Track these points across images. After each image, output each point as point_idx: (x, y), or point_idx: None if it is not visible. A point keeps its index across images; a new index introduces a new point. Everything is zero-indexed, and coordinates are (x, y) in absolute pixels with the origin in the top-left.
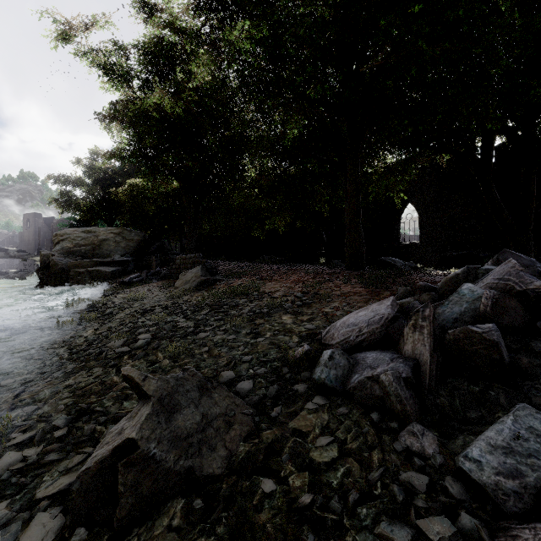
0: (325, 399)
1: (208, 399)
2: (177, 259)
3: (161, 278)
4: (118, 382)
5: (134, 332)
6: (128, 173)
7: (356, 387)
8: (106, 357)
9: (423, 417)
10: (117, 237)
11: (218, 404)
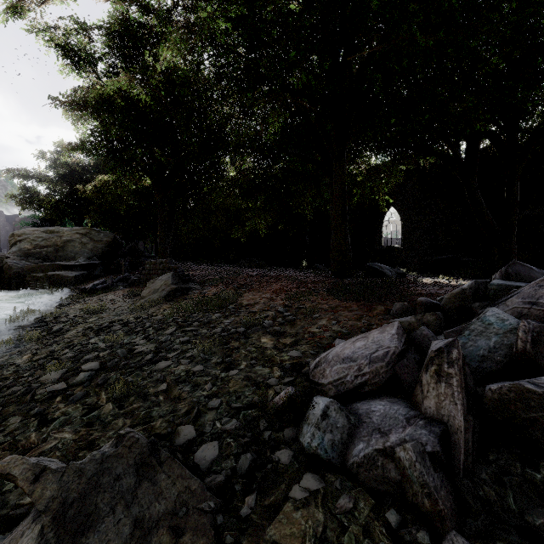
0: (318, 479)
1: (149, 486)
2: (146, 263)
3: (129, 285)
4: (36, 443)
5: (80, 359)
6: (99, 169)
7: (361, 464)
8: (34, 398)
9: (462, 518)
10: (83, 238)
11: (164, 494)
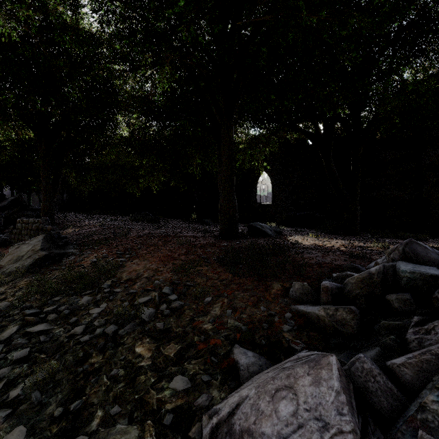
0: None
1: None
2: (17, 222)
3: None
4: None
5: None
6: None
7: None
8: None
9: None
10: None
11: None
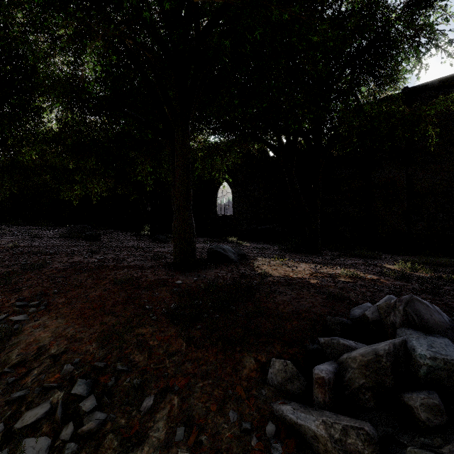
0: None
1: None
2: None
3: None
4: None
5: None
6: None
7: None
8: None
9: None
10: None
11: None
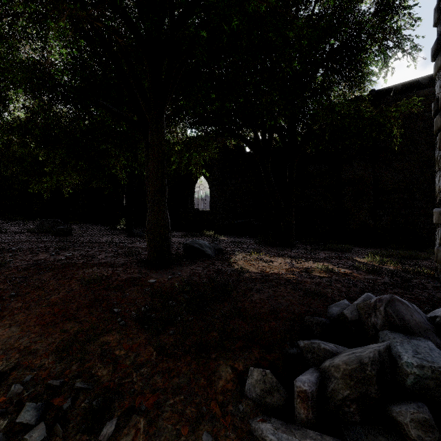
0: None
1: None
2: None
3: None
4: None
5: None
6: None
7: None
8: None
9: None
10: None
11: None
